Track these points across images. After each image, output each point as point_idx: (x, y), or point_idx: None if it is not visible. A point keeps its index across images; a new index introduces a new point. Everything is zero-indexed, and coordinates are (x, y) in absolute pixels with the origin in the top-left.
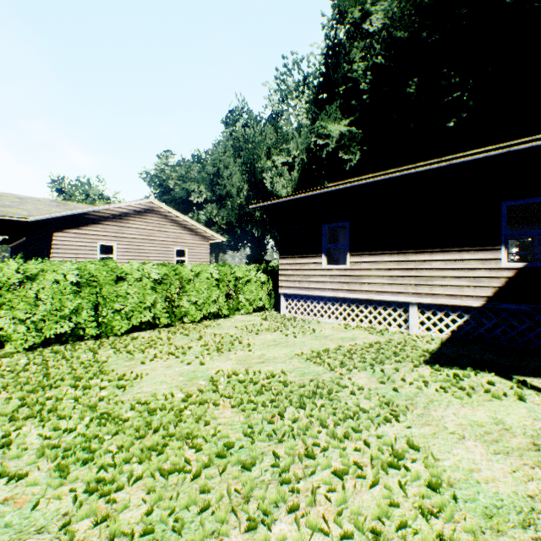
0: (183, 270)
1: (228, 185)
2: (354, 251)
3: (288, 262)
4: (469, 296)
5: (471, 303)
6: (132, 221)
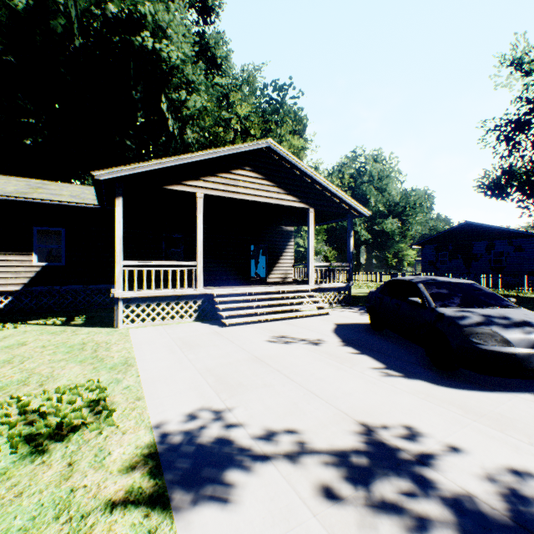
0: None
1: None
2: None
3: None
4: (14, 284)
5: (14, 288)
6: None
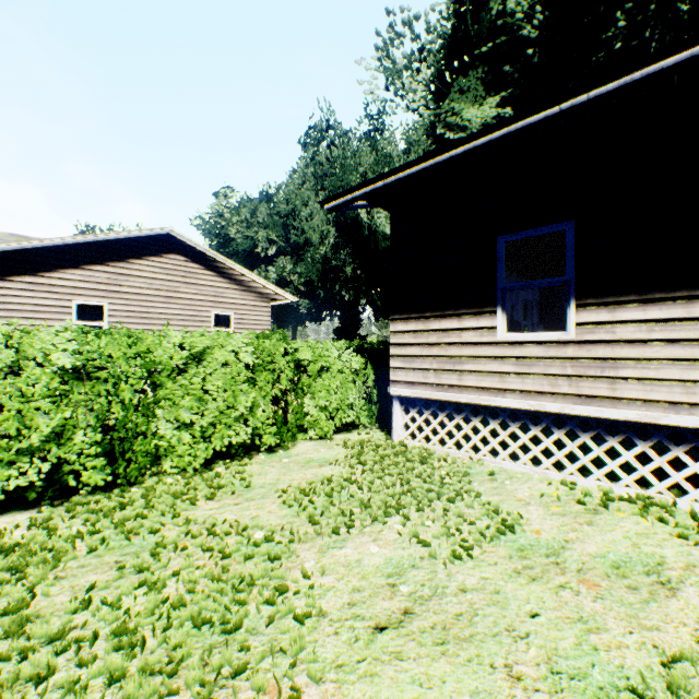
0: (159, 346)
1: (308, 229)
2: (592, 295)
3: (410, 328)
4: None
5: None
6: (136, 265)
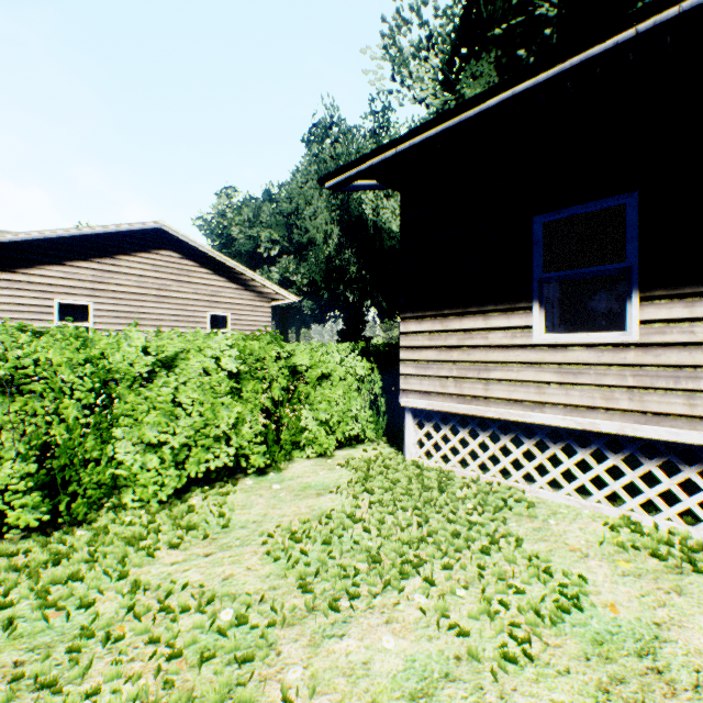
0: (117, 349)
1: (311, 229)
2: (661, 285)
3: (425, 328)
4: None
5: None
6: (125, 261)
